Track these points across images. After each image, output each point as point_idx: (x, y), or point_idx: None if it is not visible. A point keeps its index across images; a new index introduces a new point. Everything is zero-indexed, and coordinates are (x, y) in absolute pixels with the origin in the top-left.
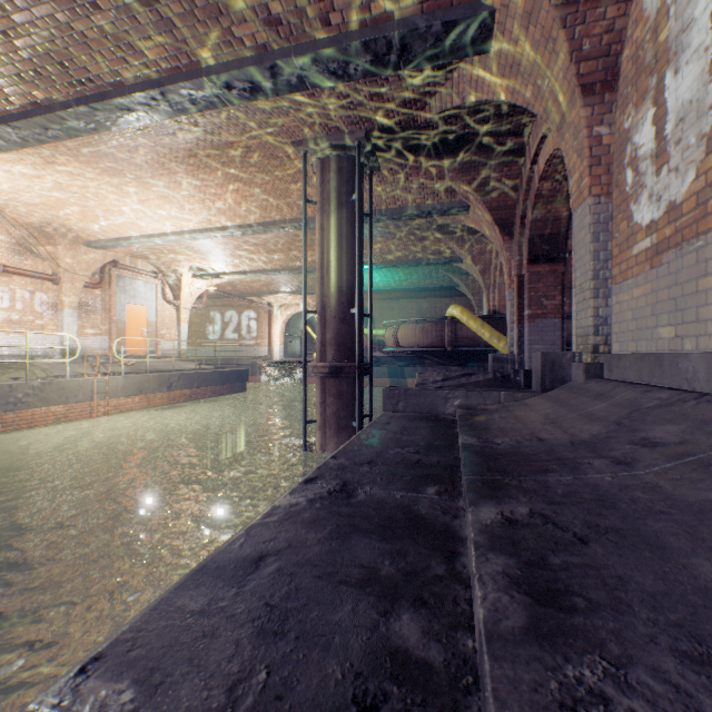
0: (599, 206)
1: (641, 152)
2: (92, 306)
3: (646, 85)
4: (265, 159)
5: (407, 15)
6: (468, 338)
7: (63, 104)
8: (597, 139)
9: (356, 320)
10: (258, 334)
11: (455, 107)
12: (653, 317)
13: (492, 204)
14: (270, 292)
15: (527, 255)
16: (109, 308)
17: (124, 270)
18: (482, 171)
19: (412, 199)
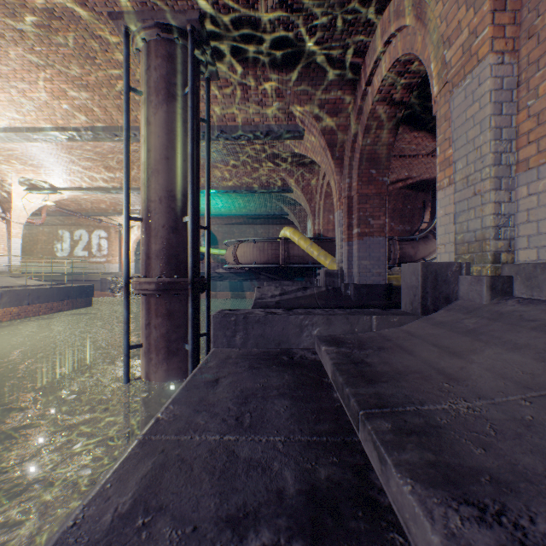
0: (502, 67)
1: None
2: None
3: None
4: (78, 36)
5: None
6: (299, 256)
7: None
8: None
9: (189, 230)
10: (109, 252)
11: None
12: None
13: (326, 127)
14: (119, 212)
15: (357, 177)
16: None
17: None
18: (319, 92)
19: (251, 117)
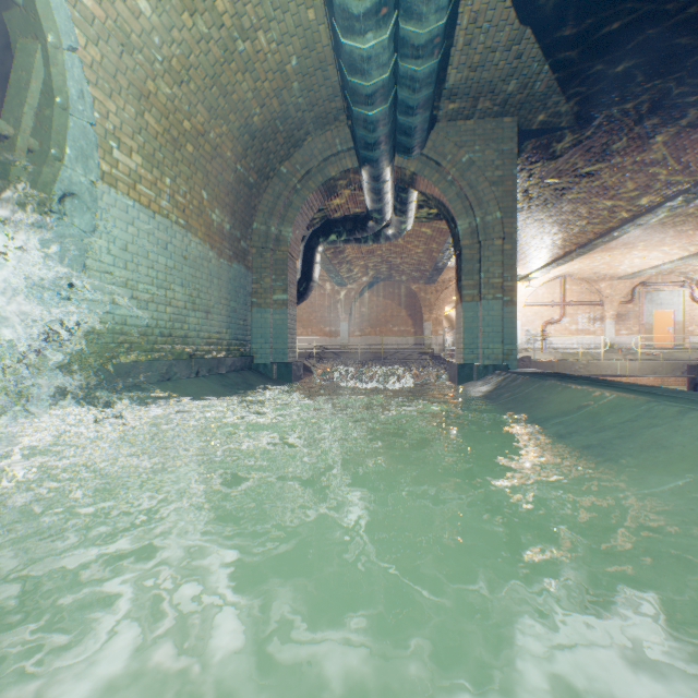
0: None
1: None
2: (624, 316)
3: None
4: (693, 219)
5: (684, 187)
6: None
7: (573, 250)
8: None
9: None
10: None
11: None
12: None
13: None
14: None
15: None
16: (637, 315)
17: (649, 287)
18: None
19: None
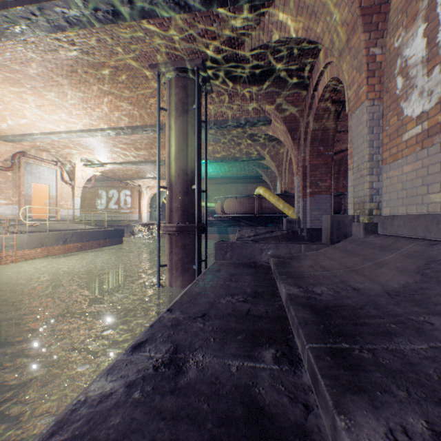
0: (373, 107)
1: (412, 61)
2: (5, 183)
3: (417, 8)
4: (130, 78)
5: None
6: (269, 208)
7: None
8: (373, 57)
9: (195, 194)
10: (132, 205)
11: (265, 44)
12: (424, 186)
13: (286, 118)
14: (140, 177)
15: (309, 152)
16: (19, 185)
17: (30, 159)
18: (280, 95)
19: (234, 114)
